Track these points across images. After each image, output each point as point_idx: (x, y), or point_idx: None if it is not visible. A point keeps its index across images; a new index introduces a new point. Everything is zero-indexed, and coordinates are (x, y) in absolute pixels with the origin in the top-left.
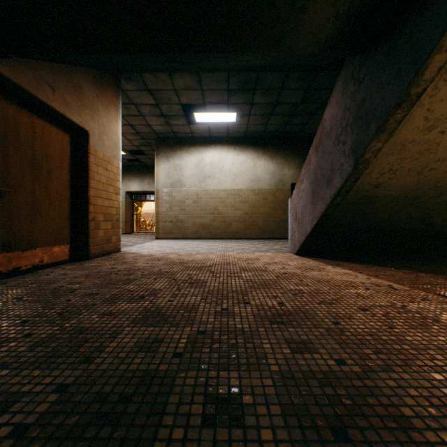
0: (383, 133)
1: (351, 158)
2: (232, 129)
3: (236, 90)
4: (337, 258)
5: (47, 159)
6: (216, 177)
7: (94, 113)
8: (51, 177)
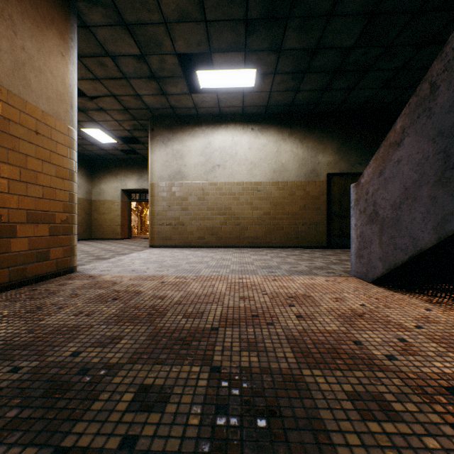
0: None
1: None
2: (250, 100)
3: (258, 20)
4: None
5: None
6: (228, 166)
7: None
8: None
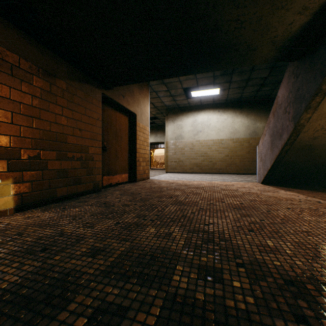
0: (309, 109)
1: (292, 122)
2: (217, 98)
3: (219, 75)
4: (293, 186)
5: (120, 131)
6: (205, 131)
7: (138, 104)
8: (121, 140)
